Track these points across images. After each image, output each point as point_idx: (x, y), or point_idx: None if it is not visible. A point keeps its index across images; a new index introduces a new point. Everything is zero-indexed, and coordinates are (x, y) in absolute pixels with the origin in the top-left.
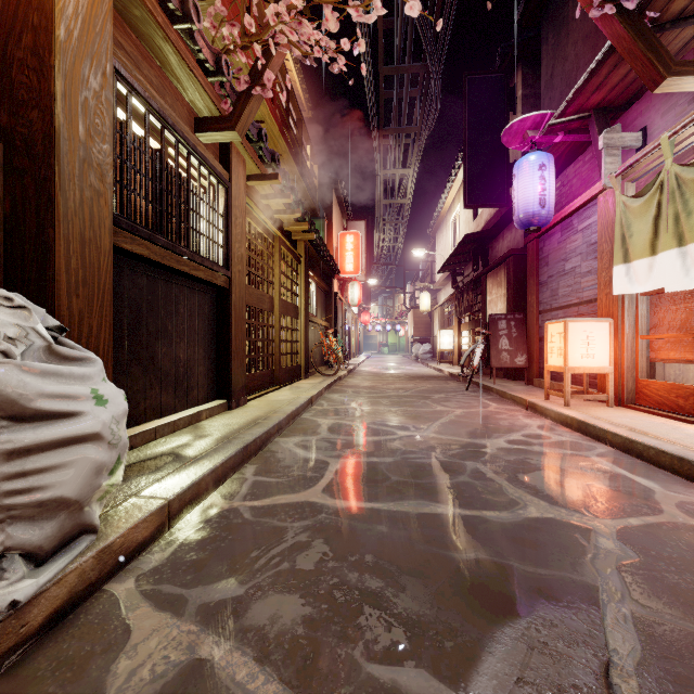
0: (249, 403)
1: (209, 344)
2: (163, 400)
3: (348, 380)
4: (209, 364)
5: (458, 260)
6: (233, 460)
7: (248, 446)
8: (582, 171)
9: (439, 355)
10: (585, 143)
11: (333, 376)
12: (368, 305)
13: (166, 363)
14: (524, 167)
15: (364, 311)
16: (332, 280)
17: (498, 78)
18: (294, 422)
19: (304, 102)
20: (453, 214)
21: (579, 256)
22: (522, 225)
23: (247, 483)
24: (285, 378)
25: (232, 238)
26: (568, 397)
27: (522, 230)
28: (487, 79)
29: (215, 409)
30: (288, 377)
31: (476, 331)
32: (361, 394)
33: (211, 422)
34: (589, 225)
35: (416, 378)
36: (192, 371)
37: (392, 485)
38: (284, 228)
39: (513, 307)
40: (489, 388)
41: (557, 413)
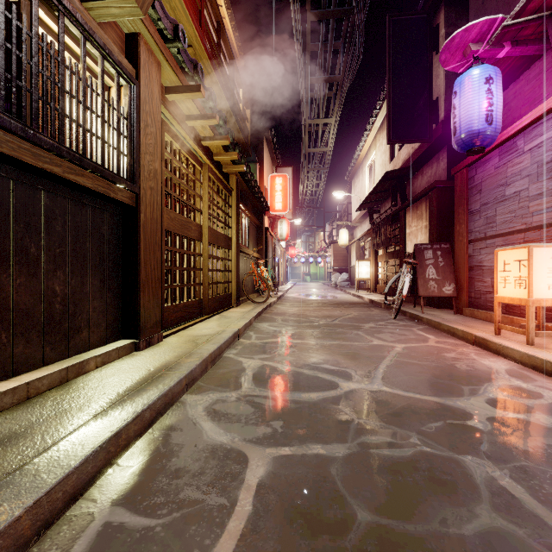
0: (166, 340)
1: (110, 272)
2: (17, 351)
3: (277, 306)
4: (110, 297)
5: (375, 199)
6: (77, 475)
7: (122, 431)
8: (525, 90)
9: (358, 283)
10: (525, 63)
11: (263, 304)
12: (294, 241)
13: (24, 299)
14: (468, 81)
15: (291, 246)
16: (263, 216)
17: (421, 19)
18: (214, 364)
19: (236, 50)
20: (369, 159)
21: (526, 178)
22: (463, 145)
23: (87, 535)
24: (215, 308)
25: (140, 146)
26: (533, 334)
27: (444, 164)
28: (410, 20)
29: (112, 353)
30: (218, 306)
31: (403, 260)
32: (290, 323)
33: (99, 375)
34: (541, 142)
35: (340, 305)
36: (79, 307)
37: (363, 545)
38: (214, 158)
39: (437, 237)
40: (417, 317)
41: (526, 355)
